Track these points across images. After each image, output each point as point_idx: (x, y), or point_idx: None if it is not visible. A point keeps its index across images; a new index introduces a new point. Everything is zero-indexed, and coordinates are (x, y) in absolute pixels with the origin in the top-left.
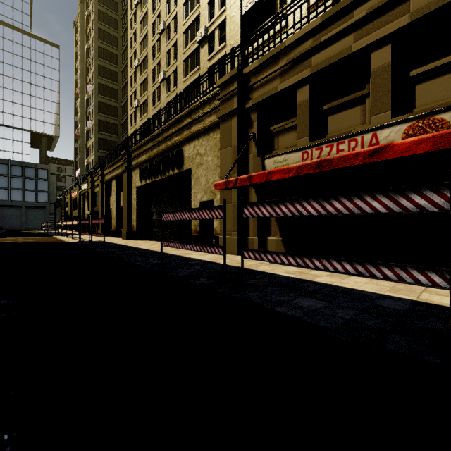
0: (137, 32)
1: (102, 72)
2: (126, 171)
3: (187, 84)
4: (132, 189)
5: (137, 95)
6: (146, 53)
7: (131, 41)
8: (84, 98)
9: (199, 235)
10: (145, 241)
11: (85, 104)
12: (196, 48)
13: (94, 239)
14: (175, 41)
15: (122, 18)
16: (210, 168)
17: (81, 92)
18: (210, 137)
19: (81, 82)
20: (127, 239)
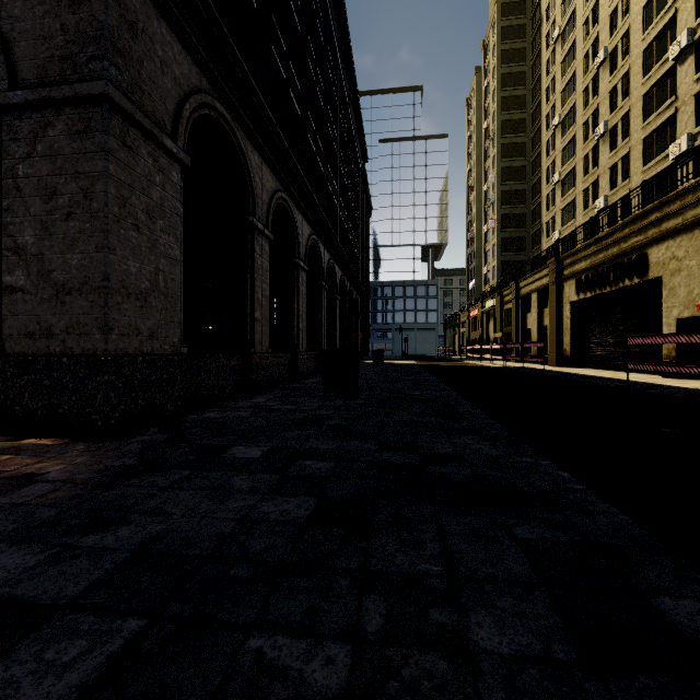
0: (557, 76)
1: (505, 152)
2: (555, 284)
3: (649, 131)
4: (564, 304)
5: (557, 166)
6: (573, 103)
7: (546, 92)
8: (479, 190)
9: (675, 362)
10: (583, 369)
11: (483, 199)
12: (668, 68)
13: (516, 365)
14: (625, 71)
15: (531, 65)
16: (694, 276)
17: (476, 184)
18: (694, 235)
19: (476, 171)
20: (556, 366)
